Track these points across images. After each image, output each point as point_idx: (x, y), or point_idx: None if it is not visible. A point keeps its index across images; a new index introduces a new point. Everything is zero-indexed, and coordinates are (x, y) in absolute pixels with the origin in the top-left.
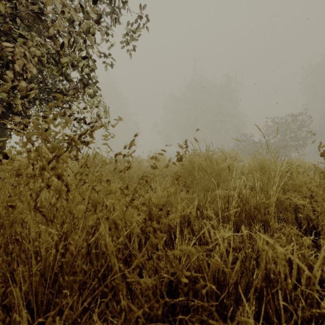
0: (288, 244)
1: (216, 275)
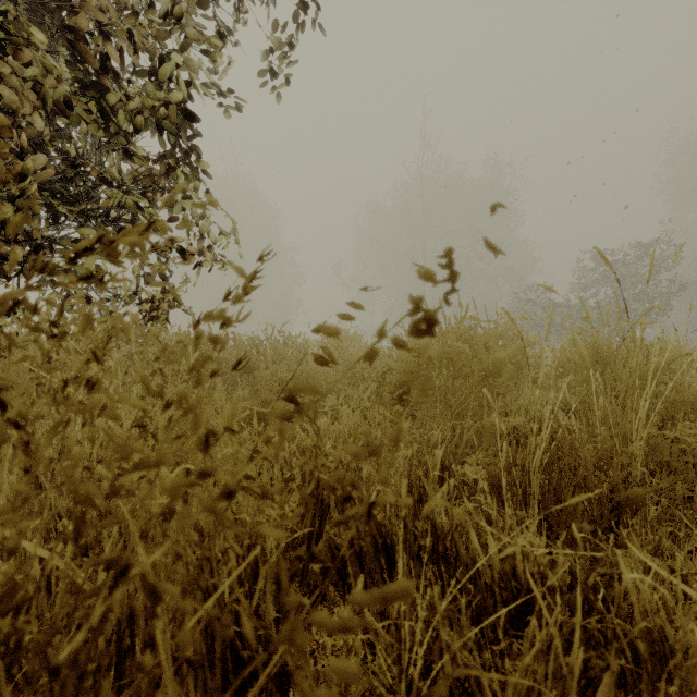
0: (691, 567)
1: None
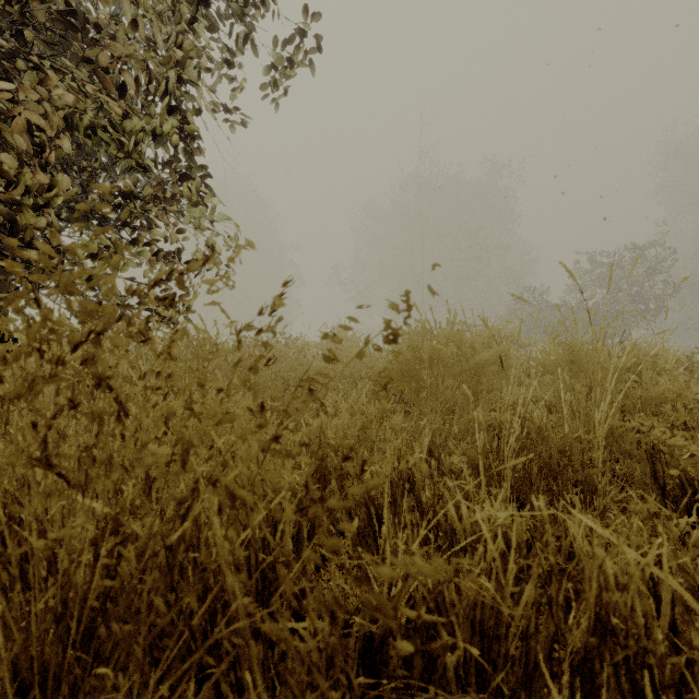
0: (637, 535)
1: (478, 615)
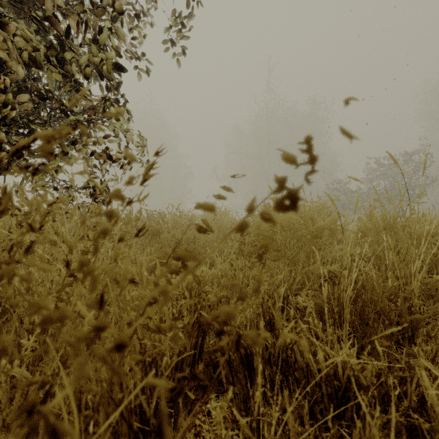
0: None
1: None
